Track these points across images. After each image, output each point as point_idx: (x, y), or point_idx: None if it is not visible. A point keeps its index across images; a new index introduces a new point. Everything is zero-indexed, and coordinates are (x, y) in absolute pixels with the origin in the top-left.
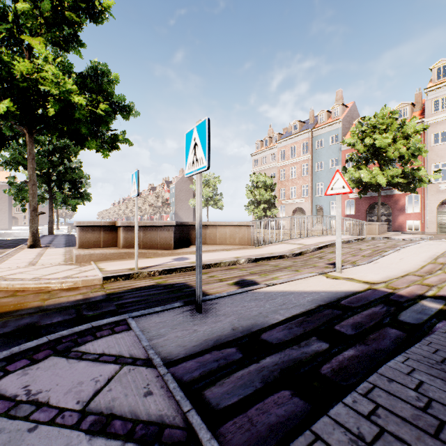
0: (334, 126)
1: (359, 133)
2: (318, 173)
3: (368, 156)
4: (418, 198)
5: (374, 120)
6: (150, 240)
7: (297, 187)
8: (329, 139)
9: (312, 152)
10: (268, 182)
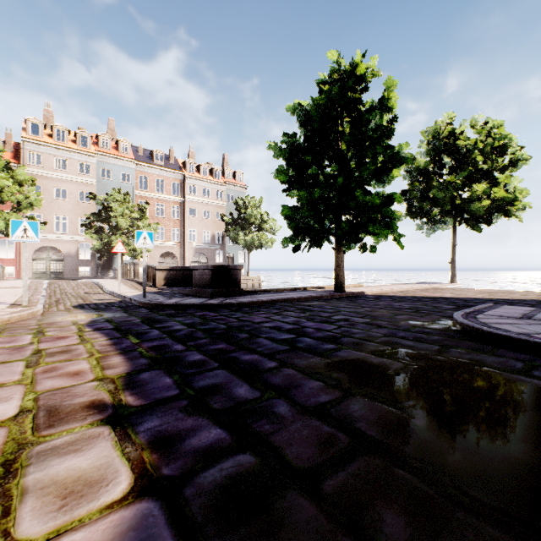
0: None
1: None
2: None
3: None
4: None
5: None
6: None
7: None
8: None
9: None
10: None
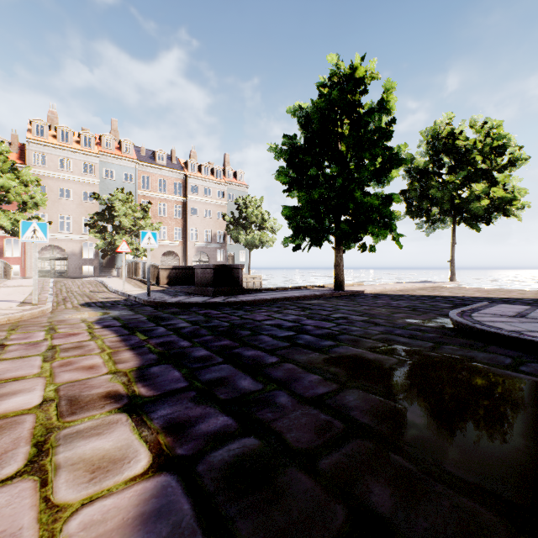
0: None
1: None
2: None
3: None
4: (5, 242)
5: None
6: None
7: None
8: None
9: None
10: None
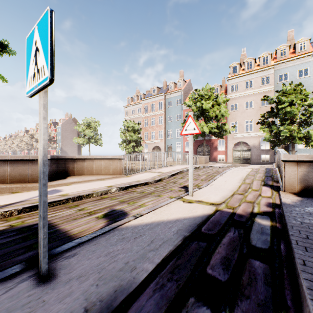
0: (179, 93)
1: (194, 99)
2: (169, 123)
3: (199, 114)
4: (223, 142)
5: (202, 91)
6: (20, 174)
7: (156, 132)
8: (175, 101)
9: (165, 109)
10: (136, 127)
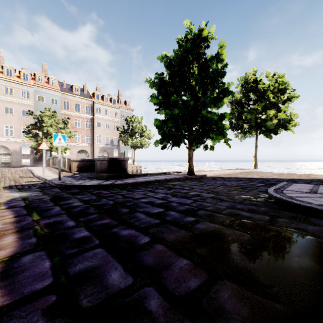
0: None
1: None
2: None
3: None
4: None
5: None
6: None
7: None
8: None
9: None
10: None
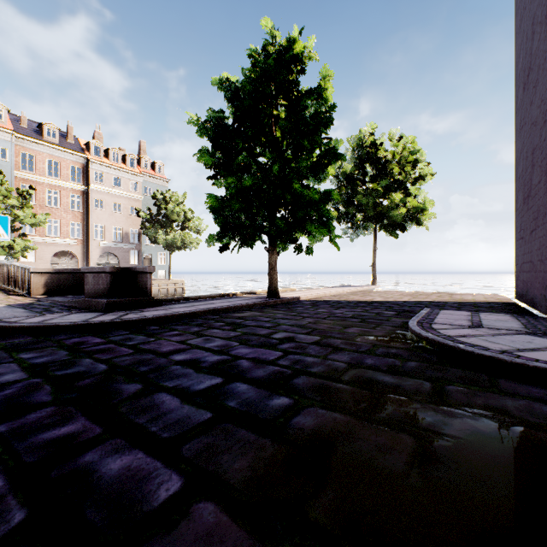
0: None
1: None
2: None
3: None
4: None
5: None
6: None
7: None
8: None
9: None
10: None
